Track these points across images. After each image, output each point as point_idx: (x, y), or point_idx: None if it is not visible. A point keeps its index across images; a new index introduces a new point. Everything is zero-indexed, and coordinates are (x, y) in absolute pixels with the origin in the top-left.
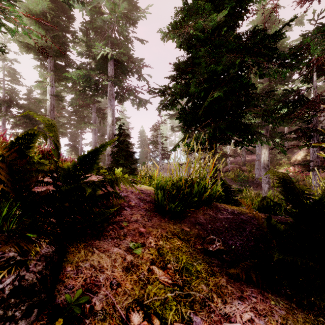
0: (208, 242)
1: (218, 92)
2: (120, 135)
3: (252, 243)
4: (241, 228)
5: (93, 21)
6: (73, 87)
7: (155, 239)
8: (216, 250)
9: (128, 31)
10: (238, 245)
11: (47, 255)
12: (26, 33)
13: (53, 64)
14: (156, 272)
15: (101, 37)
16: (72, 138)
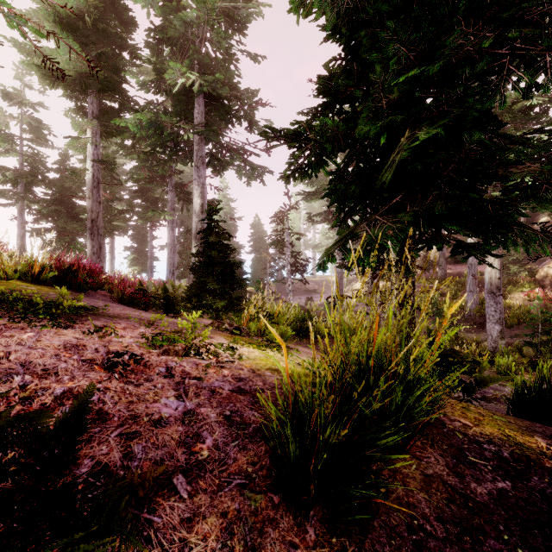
0: None
1: (427, 129)
2: (209, 233)
3: None
4: None
5: (167, 24)
6: (135, 147)
7: None
8: None
9: (230, 43)
10: None
11: None
12: (14, 26)
13: (97, 106)
14: None
15: (183, 55)
16: (137, 236)
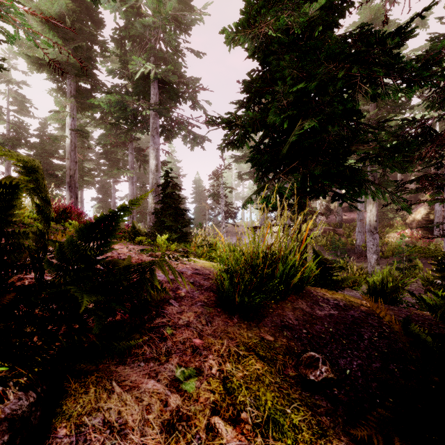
0: (307, 364)
1: (310, 122)
2: (166, 186)
3: (377, 363)
4: (356, 335)
5: (130, 26)
6: (103, 119)
7: (219, 361)
8: (321, 379)
9: (178, 41)
10: (355, 368)
11: (17, 415)
12: (31, 39)
13: (74, 87)
14: (221, 433)
15: (141, 49)
16: (102, 189)
